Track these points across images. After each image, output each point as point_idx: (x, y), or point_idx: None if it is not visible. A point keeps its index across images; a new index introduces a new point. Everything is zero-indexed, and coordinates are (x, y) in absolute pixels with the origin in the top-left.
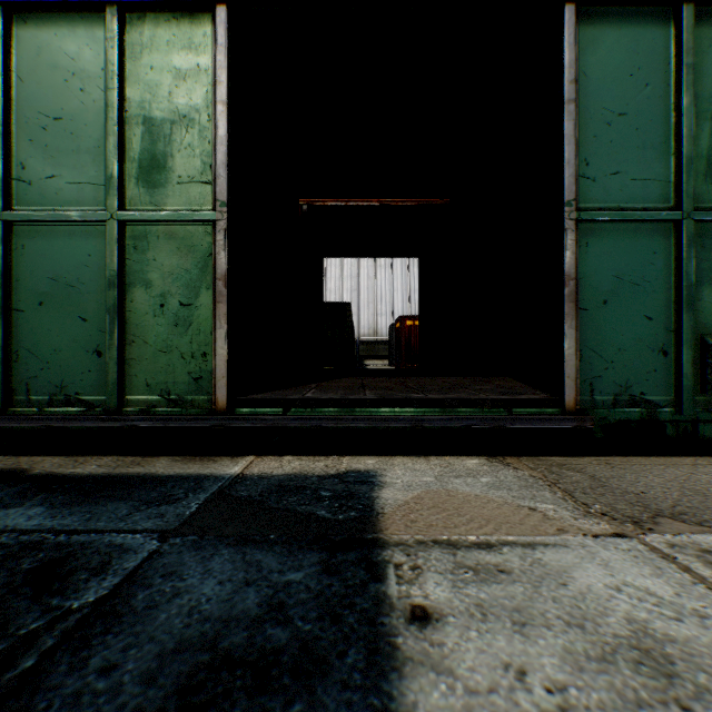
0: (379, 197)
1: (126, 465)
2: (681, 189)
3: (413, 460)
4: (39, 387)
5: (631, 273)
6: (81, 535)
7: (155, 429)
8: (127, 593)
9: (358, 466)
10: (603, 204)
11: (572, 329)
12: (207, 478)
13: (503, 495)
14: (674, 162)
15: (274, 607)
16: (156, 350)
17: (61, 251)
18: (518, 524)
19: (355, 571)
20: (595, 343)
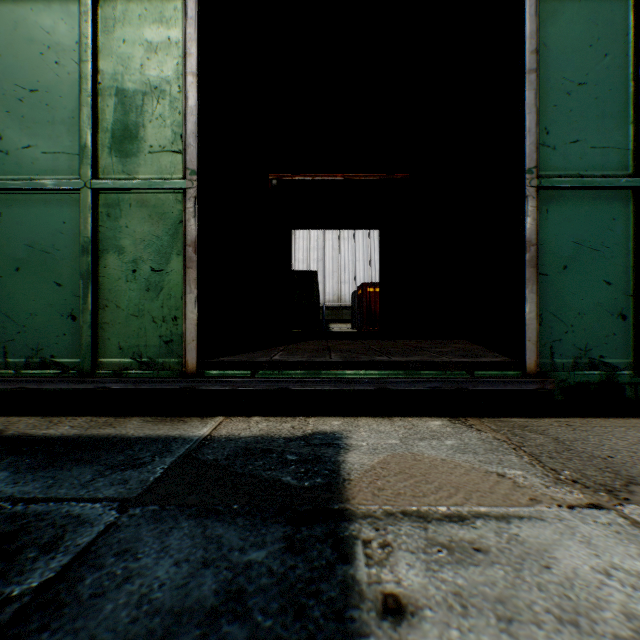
0: (344, 172)
1: (98, 426)
2: (639, 157)
3: (377, 421)
4: (16, 350)
5: (590, 239)
6: (39, 504)
7: (127, 391)
8: (74, 576)
9: (324, 428)
10: (563, 171)
11: (533, 294)
12: (175, 440)
13: (469, 459)
14: (633, 131)
15: (232, 596)
16: (128, 315)
17: (37, 219)
18: (489, 493)
19: (321, 549)
20: (555, 307)
